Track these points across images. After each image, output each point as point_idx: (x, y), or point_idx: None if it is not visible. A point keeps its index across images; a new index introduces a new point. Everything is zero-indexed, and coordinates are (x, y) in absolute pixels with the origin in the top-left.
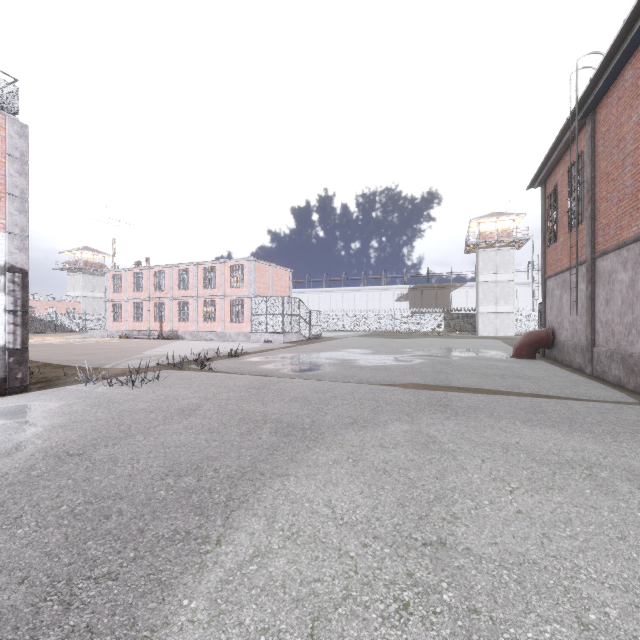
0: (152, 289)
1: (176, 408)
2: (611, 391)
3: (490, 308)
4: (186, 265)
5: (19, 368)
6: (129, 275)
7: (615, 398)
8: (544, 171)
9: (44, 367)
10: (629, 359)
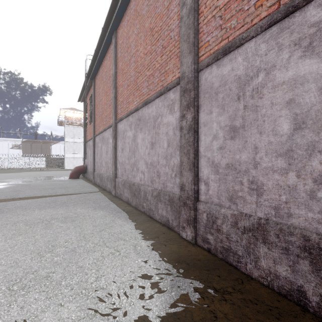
0: None
1: None
2: (94, 188)
3: (71, 155)
4: None
5: None
6: None
7: (92, 191)
8: (83, 96)
9: None
10: (100, 175)
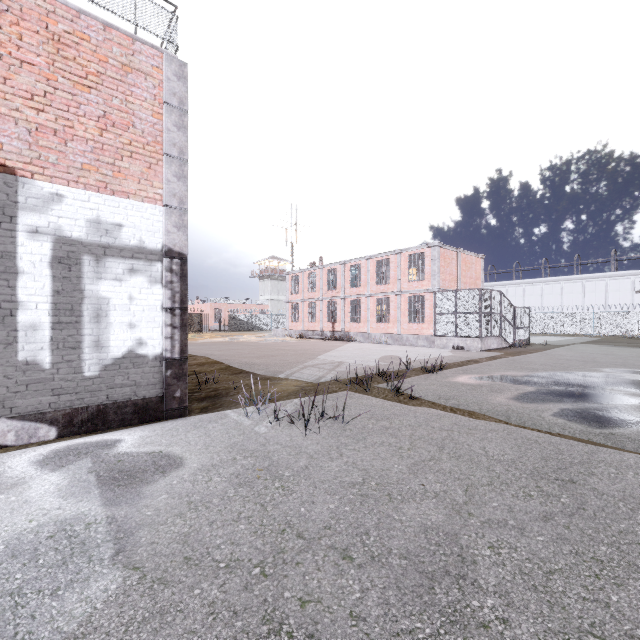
0: (325, 288)
1: (401, 548)
2: None
3: None
4: (358, 260)
5: (177, 384)
6: (304, 276)
7: None
8: None
9: (224, 371)
10: None
